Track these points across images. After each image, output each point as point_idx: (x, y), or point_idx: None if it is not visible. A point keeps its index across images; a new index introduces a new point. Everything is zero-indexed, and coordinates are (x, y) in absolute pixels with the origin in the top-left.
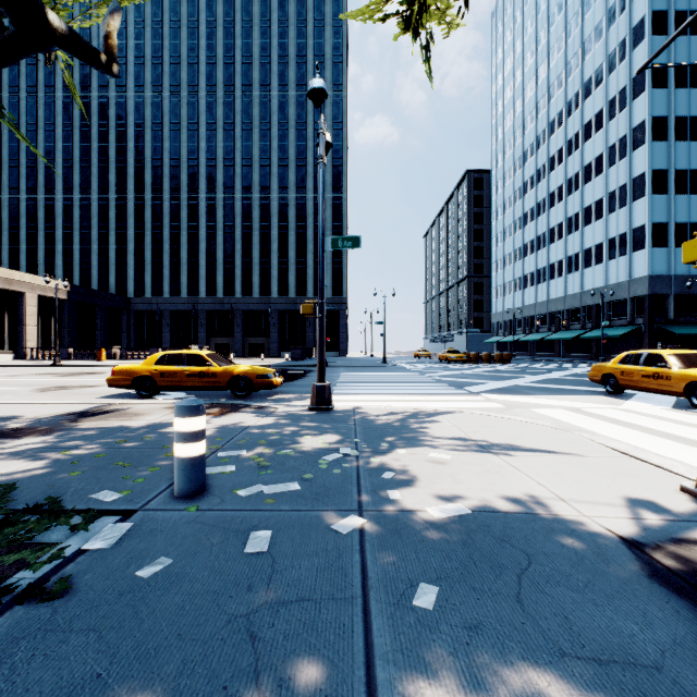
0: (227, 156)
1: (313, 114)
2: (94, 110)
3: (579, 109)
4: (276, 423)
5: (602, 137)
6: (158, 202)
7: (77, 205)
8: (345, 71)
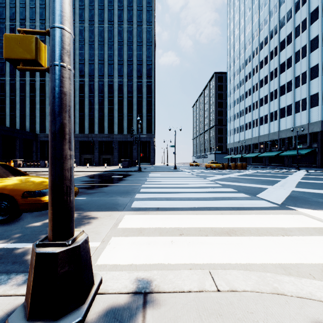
0: (90, 58)
1: (136, 37)
2: (17, 32)
3: (277, 34)
4: None
5: (291, 47)
6: None
7: (8, 83)
8: (153, 15)
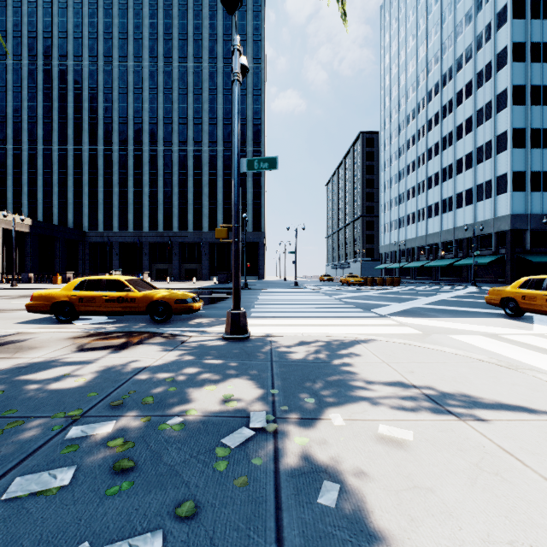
0: (166, 115)
1: None
2: (55, 76)
3: (452, 80)
4: (180, 360)
5: (471, 103)
6: (109, 152)
7: (41, 154)
8: (264, 47)
